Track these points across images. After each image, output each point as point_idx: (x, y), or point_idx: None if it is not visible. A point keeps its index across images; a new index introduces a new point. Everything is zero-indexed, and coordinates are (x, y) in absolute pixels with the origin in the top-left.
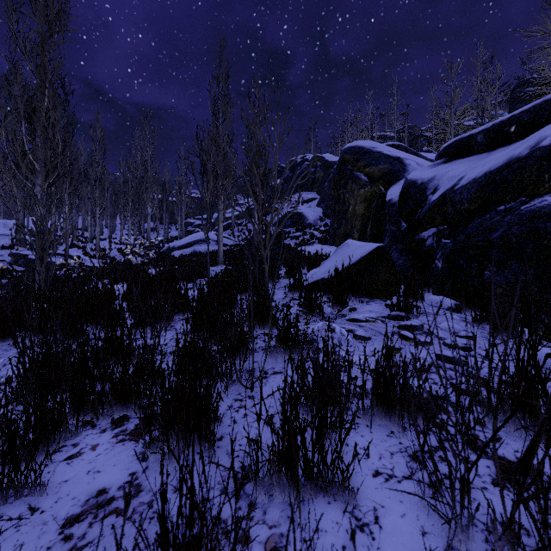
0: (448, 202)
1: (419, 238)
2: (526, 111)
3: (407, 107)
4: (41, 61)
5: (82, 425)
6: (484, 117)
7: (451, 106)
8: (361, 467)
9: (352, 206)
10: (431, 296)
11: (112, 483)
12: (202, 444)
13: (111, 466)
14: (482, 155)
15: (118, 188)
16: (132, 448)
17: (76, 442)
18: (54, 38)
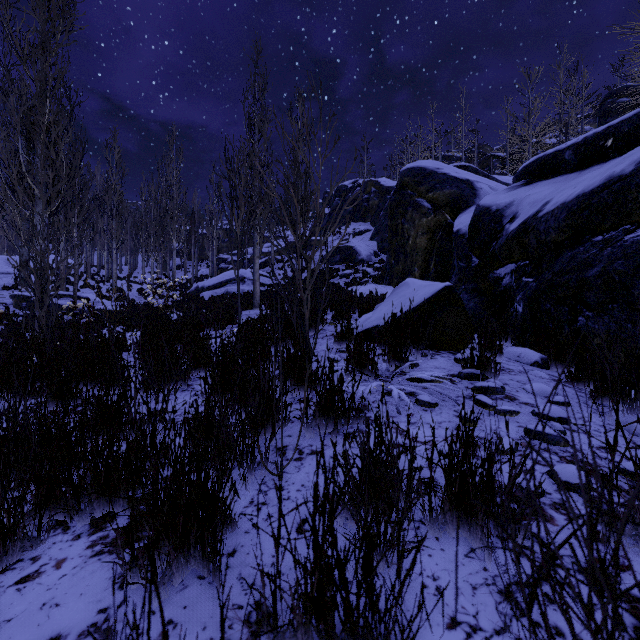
0: (531, 232)
1: (494, 277)
2: (626, 120)
3: (477, 122)
4: (41, 66)
5: (47, 530)
6: (568, 134)
7: (529, 120)
8: (430, 626)
9: (412, 238)
10: (511, 348)
11: (71, 626)
12: (205, 565)
13: (76, 595)
14: (571, 175)
15: (139, 219)
16: (109, 567)
17: (37, 554)
18: (57, 38)
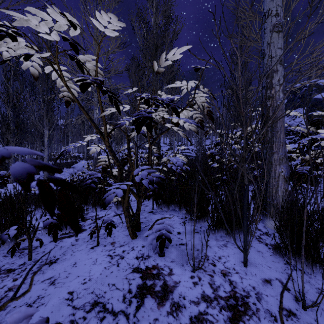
0: None
1: None
2: None
3: None
4: None
5: None
6: None
7: None
8: None
9: None
10: None
11: None
12: None
13: None
14: None
15: None
16: None
17: None
18: None
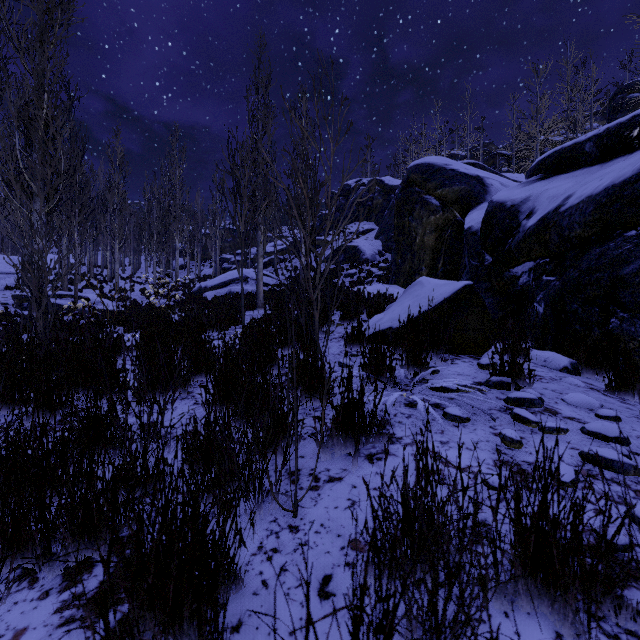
0: (552, 228)
1: (510, 275)
2: None
3: (482, 120)
4: (39, 58)
5: (7, 586)
6: (575, 131)
7: (537, 117)
8: None
9: (420, 236)
10: (536, 351)
11: None
12: None
13: None
14: (593, 168)
15: (142, 219)
16: None
17: None
18: (55, 30)
